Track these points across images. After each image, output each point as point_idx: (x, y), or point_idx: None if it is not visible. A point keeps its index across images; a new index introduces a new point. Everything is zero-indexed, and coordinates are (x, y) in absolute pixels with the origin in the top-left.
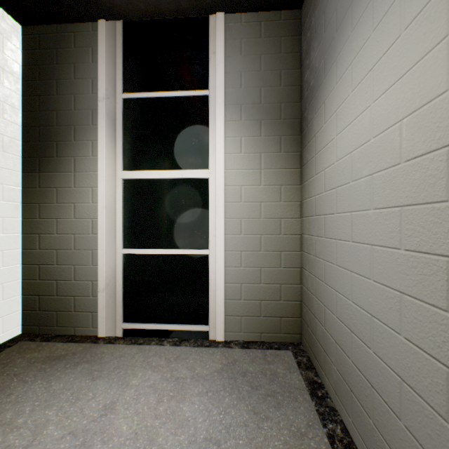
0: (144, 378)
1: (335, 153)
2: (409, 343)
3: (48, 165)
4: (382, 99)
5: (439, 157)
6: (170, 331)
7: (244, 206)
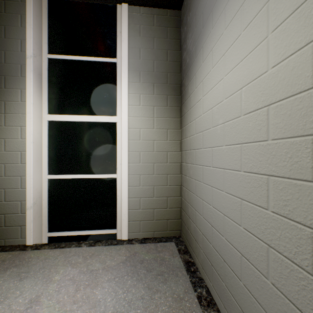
0: (65, 273)
1: (202, 109)
2: (246, 231)
3: None
4: (230, 74)
5: (263, 113)
6: (87, 236)
7: (142, 143)
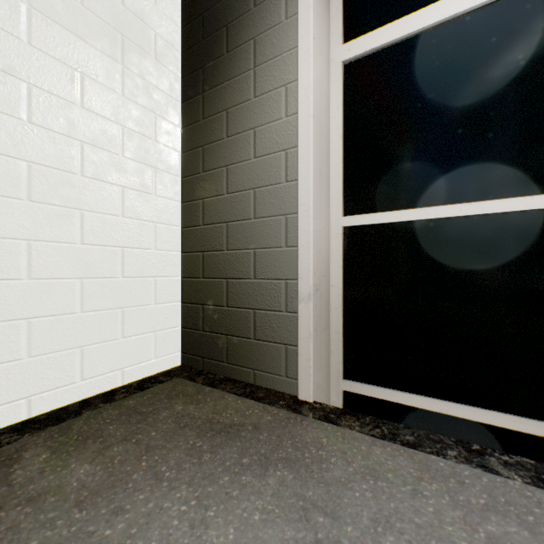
0: None
1: None
2: None
3: (214, 74)
4: None
5: None
6: (471, 425)
7: None
